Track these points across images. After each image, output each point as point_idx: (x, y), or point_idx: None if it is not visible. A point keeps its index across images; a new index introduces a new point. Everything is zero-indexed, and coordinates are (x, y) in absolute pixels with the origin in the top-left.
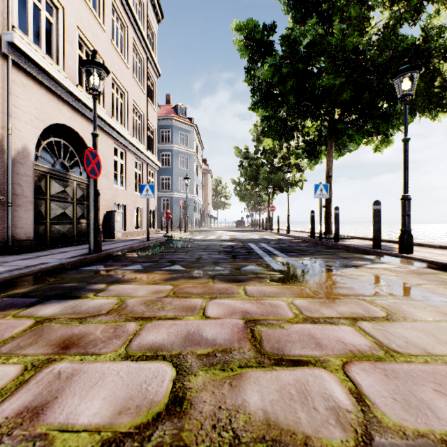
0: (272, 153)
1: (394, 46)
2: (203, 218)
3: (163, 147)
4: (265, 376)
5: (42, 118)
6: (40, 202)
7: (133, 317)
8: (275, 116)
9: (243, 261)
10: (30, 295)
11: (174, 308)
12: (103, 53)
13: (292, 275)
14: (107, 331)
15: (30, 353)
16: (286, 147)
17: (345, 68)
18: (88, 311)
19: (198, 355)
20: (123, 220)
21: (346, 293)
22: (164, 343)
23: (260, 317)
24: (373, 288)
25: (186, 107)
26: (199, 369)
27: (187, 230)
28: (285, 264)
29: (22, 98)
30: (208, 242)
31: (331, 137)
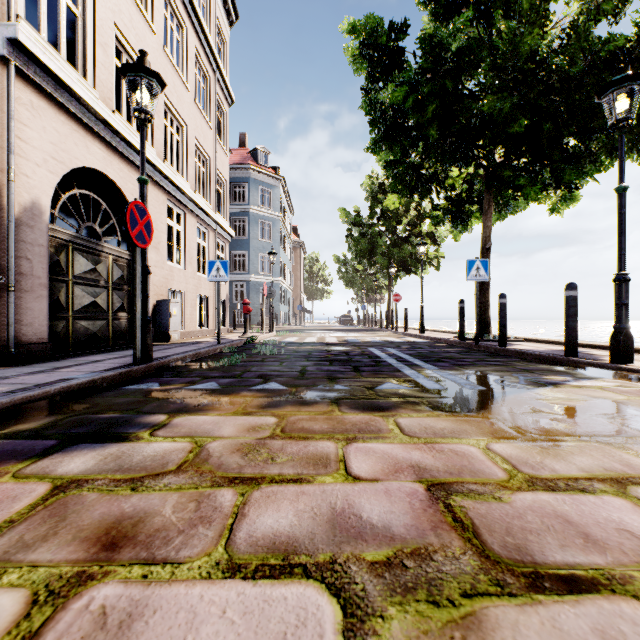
0: (394, 217)
1: (594, 50)
2: (293, 313)
3: (236, 208)
4: (528, 621)
5: (61, 158)
6: (59, 286)
7: (224, 477)
8: (404, 162)
9: (373, 376)
10: (43, 435)
11: (292, 459)
12: (152, 65)
13: (463, 399)
14: (185, 507)
15: (43, 560)
16: (415, 209)
17: (519, 83)
18: (144, 465)
19: (370, 564)
20: (181, 314)
21: (569, 431)
22: (296, 535)
23: (448, 477)
24: (607, 421)
25: (269, 152)
26: (385, 602)
27: (273, 330)
28: (440, 380)
29: (31, 126)
30: (308, 347)
31: (489, 191)
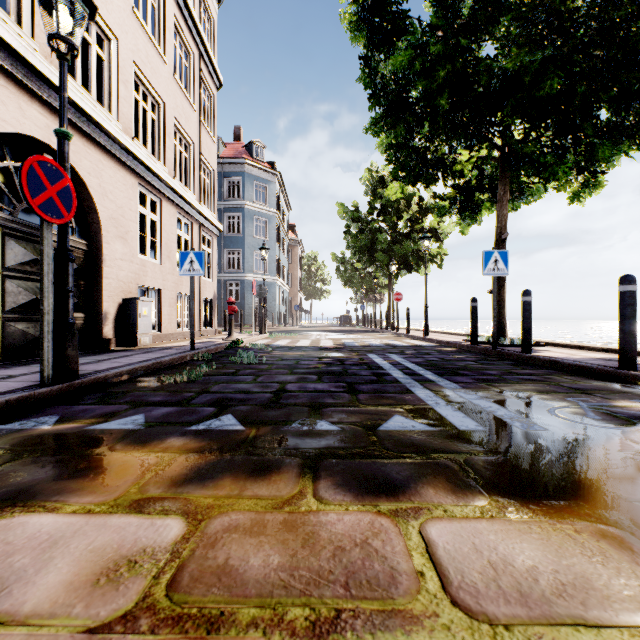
0: (395, 212)
1: None
2: (290, 313)
3: (230, 204)
4: None
5: None
6: None
7: None
8: (407, 146)
9: (374, 401)
10: None
11: None
12: (117, 26)
13: (525, 457)
14: None
15: None
16: (417, 204)
17: (552, 31)
18: None
19: None
20: (157, 314)
21: None
22: None
23: None
24: None
25: (265, 146)
26: None
27: (264, 331)
28: (472, 411)
29: None
30: (298, 352)
31: (505, 174)
